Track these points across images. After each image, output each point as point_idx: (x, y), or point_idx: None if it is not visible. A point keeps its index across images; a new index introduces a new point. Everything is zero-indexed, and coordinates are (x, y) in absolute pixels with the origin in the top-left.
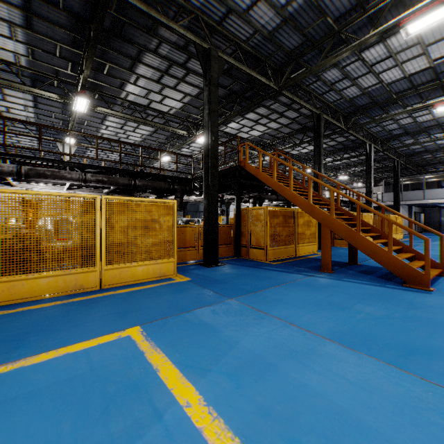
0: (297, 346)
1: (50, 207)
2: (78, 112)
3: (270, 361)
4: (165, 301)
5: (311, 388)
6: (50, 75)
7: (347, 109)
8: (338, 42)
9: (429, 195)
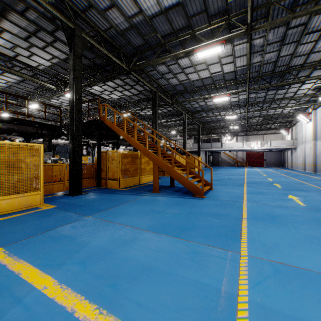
0: (127, 238)
1: None
2: None
3: (109, 249)
4: (30, 225)
5: (130, 257)
6: None
7: (172, 91)
8: (164, 50)
9: (214, 146)
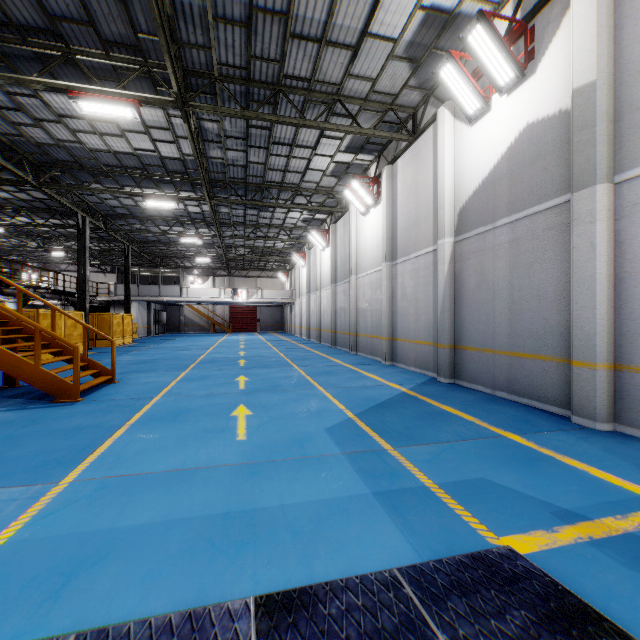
0: None
1: None
2: None
3: None
4: None
5: None
6: None
7: (39, 155)
8: None
9: (165, 292)
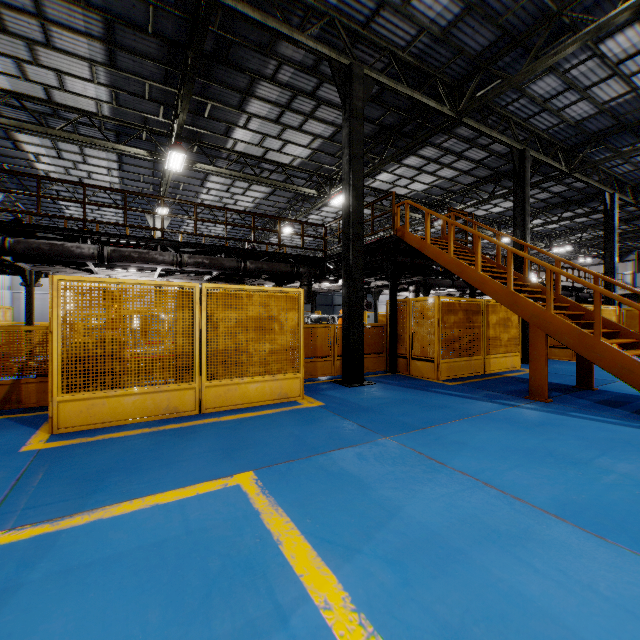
0: (499, 523)
1: (136, 300)
2: (172, 172)
3: (456, 545)
4: (288, 435)
5: (531, 600)
6: (138, 126)
7: (571, 139)
8: (557, 32)
9: None
